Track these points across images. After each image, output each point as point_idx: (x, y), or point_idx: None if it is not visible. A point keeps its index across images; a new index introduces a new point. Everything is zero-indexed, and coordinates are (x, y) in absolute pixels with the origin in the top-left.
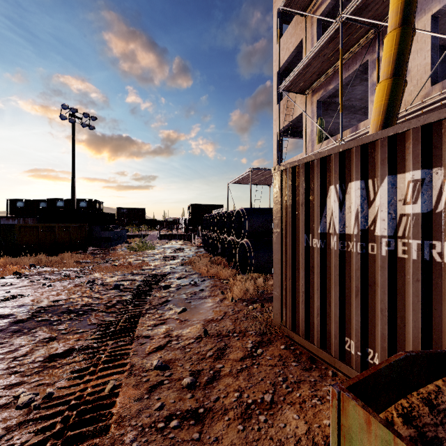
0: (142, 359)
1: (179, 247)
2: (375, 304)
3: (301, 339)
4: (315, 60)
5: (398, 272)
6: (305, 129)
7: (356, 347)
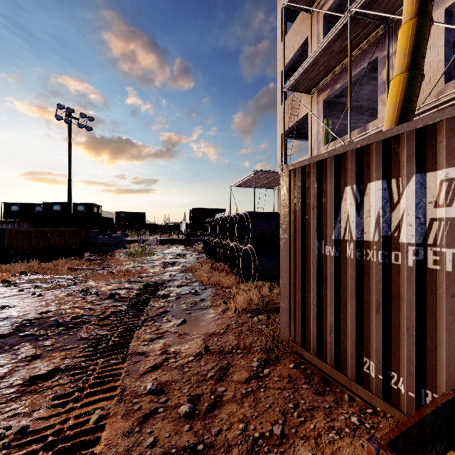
0: (135, 382)
1: (180, 252)
2: (399, 321)
3: (312, 357)
4: (321, 58)
5: (428, 286)
6: (311, 130)
7: (377, 369)
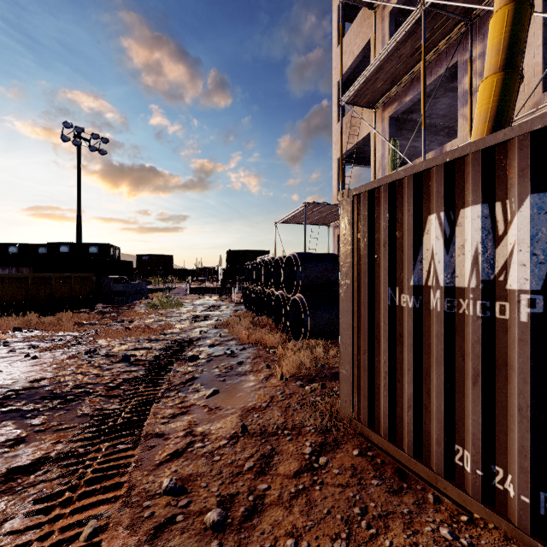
0: (147, 476)
1: (213, 303)
2: (506, 397)
3: (382, 441)
4: (388, 63)
5: None
6: (374, 153)
7: (474, 462)
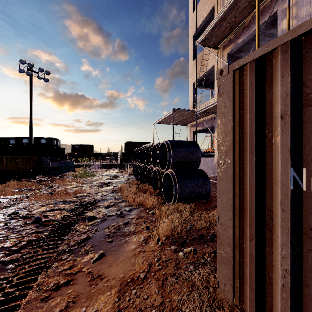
0: None
1: (115, 174)
2: None
3: None
4: (229, 14)
5: None
6: None
7: None
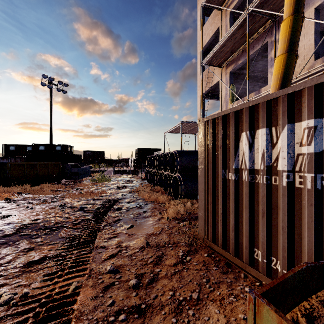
0: (99, 265)
1: (129, 179)
2: (277, 223)
3: (219, 249)
4: (228, 42)
5: (295, 199)
6: (221, 93)
7: (262, 256)
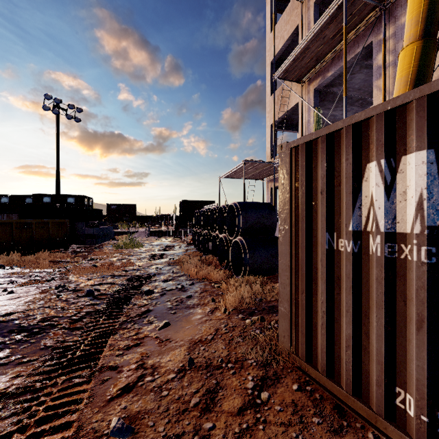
0: (97, 413)
1: (168, 244)
2: None
3: (320, 376)
4: (313, 44)
5: None
6: (301, 119)
7: (418, 407)
